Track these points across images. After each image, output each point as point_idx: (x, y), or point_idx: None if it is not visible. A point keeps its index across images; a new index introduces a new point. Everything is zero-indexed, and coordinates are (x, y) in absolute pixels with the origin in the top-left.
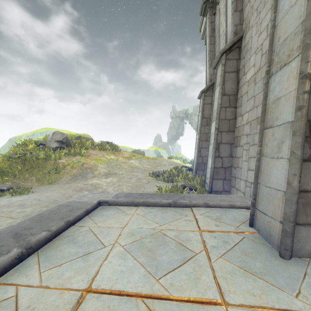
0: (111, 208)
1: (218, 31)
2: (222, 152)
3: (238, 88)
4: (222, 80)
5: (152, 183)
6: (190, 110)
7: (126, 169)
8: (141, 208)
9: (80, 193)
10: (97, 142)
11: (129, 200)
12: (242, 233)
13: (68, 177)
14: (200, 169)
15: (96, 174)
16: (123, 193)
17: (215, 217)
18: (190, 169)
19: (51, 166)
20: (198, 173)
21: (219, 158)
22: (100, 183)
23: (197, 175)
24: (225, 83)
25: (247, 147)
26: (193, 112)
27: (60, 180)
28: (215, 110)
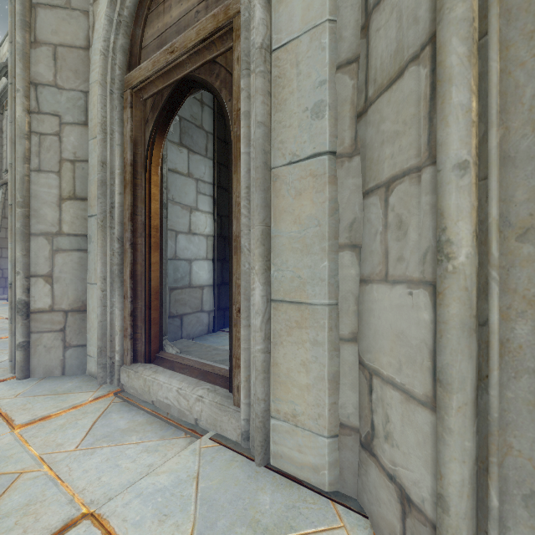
0: None
1: (7, 139)
2: (3, 265)
3: None
4: (3, 206)
5: None
6: None
7: None
8: None
9: None
10: None
11: None
12: (1, 304)
13: None
14: None
15: None
16: None
17: None
18: None
19: None
20: None
21: (0, 270)
22: None
23: None
24: (6, 209)
25: None
26: None
27: None
28: None
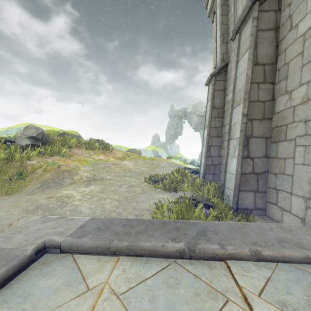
0: (62, 262)
1: None
2: (253, 150)
3: (278, 53)
4: (253, 41)
5: (148, 193)
6: (189, 109)
7: (116, 173)
8: (123, 264)
9: (32, 216)
10: (86, 140)
11: (102, 244)
12: None
13: (36, 184)
14: (209, 172)
15: (76, 180)
16: (97, 220)
17: (303, 310)
18: (194, 172)
19: (15, 169)
20: (207, 177)
21: (249, 159)
22: (73, 195)
23: (206, 180)
24: (258, 47)
25: (308, 141)
26: (192, 110)
27: (25, 188)
28: (239, 89)
